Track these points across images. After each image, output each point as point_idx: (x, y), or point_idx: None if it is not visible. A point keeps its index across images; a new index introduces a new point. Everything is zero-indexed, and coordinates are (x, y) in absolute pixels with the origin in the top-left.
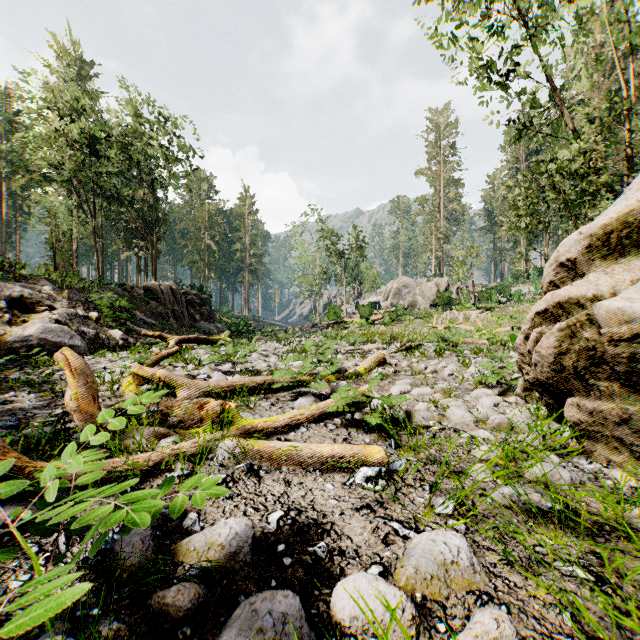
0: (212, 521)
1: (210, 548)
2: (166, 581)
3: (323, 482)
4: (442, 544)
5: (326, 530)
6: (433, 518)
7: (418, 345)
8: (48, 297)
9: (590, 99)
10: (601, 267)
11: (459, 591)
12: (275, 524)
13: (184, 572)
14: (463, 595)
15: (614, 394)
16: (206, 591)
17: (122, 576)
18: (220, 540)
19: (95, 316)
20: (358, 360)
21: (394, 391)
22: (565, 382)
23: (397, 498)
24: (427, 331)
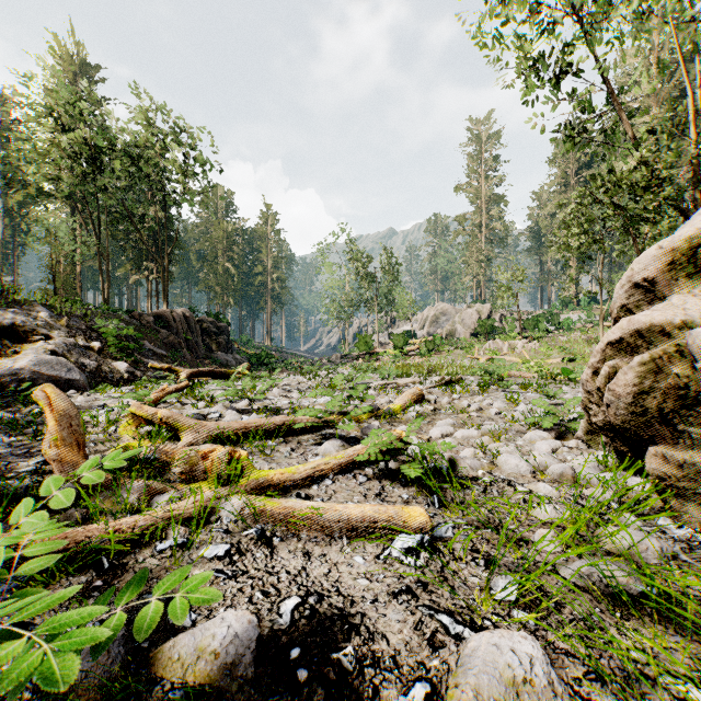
0: (207, 611)
1: (200, 656)
2: None
3: (351, 554)
4: (509, 652)
5: (354, 626)
6: (492, 607)
7: (459, 379)
8: (44, 325)
9: (647, 107)
10: (686, 288)
11: None
12: (288, 617)
13: (162, 694)
14: None
15: None
16: None
17: None
18: (214, 645)
19: (97, 346)
20: (392, 396)
21: (434, 433)
22: (645, 427)
23: (444, 577)
24: (468, 363)
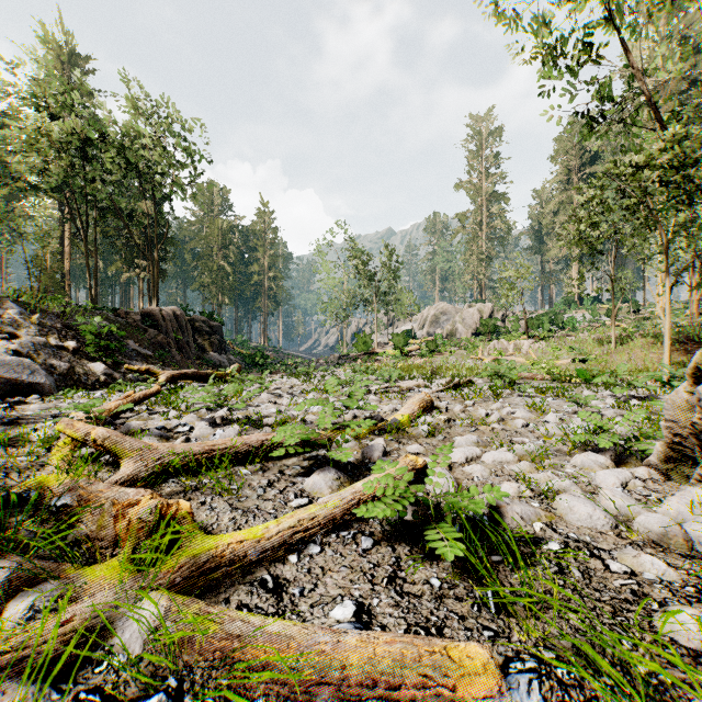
0: None
1: None
2: None
3: None
4: None
5: None
6: None
7: (467, 382)
8: (11, 322)
9: None
10: None
11: None
12: None
13: None
14: None
15: None
16: None
17: None
18: None
19: (72, 346)
20: (396, 402)
21: (456, 456)
22: None
23: None
24: (472, 364)
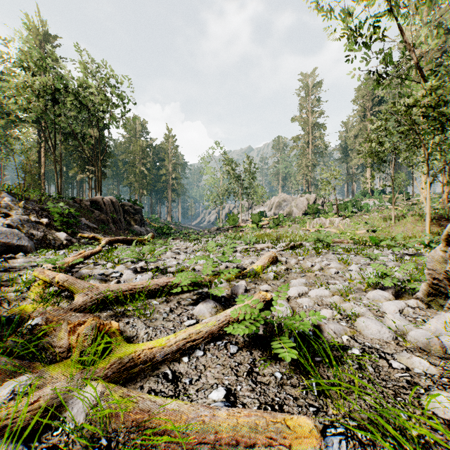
0: None
1: None
2: None
3: None
4: None
5: None
6: None
7: (299, 244)
8: (6, 206)
9: None
10: None
11: None
12: None
13: None
14: None
15: None
16: None
17: None
18: None
19: (45, 221)
20: (253, 258)
21: (292, 293)
22: None
23: None
24: (302, 233)
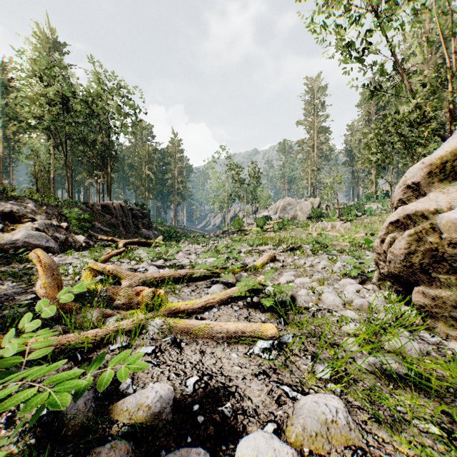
0: (143, 385)
1: (139, 408)
2: (103, 437)
3: (229, 352)
4: (323, 405)
5: (231, 392)
6: (315, 382)
7: (299, 246)
8: (31, 212)
9: (421, 70)
10: (438, 188)
11: (338, 446)
12: (192, 387)
13: (118, 429)
14: (342, 449)
15: (451, 284)
16: (134, 446)
17: (67, 433)
18: (147, 402)
19: (65, 225)
20: (255, 257)
21: (282, 280)
22: (412, 275)
23: (286, 365)
24: (305, 236)
